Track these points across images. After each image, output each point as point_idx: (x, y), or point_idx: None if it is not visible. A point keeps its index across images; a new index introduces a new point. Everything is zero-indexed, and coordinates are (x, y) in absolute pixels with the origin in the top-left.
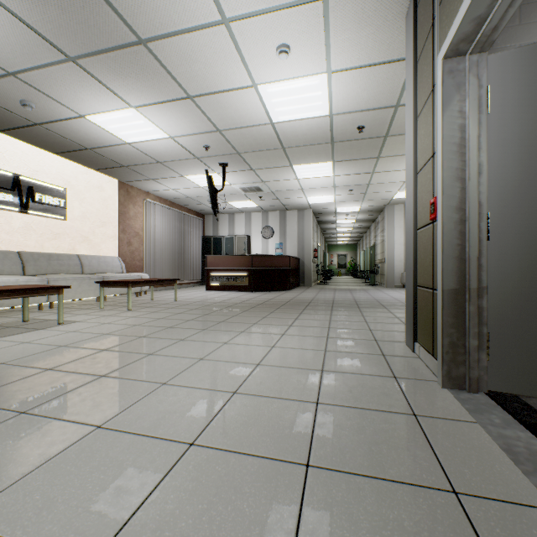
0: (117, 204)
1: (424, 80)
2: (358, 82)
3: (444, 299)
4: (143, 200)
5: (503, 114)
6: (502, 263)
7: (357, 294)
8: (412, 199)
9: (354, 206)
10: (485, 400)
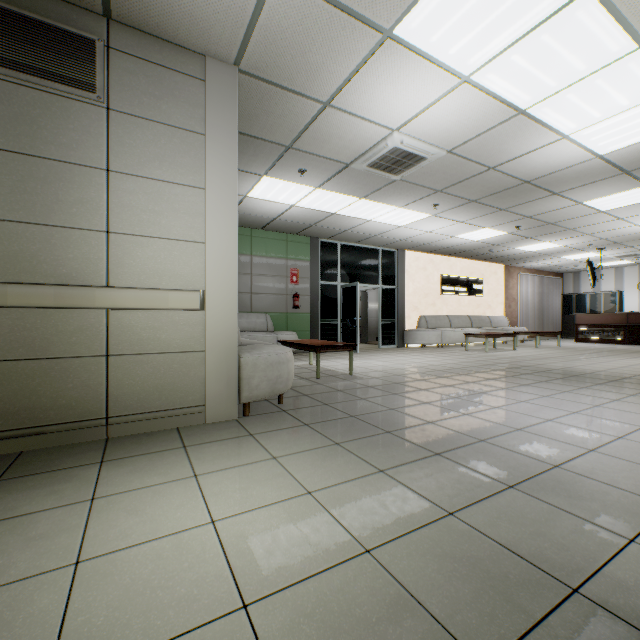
0: (502, 281)
1: None
2: None
3: None
4: (516, 274)
5: None
6: None
7: None
8: None
9: None
10: None
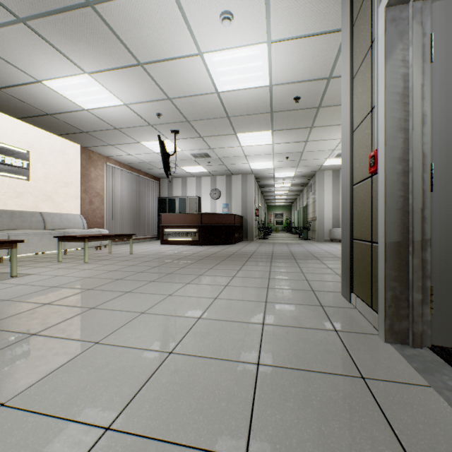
0: (79, 167)
1: (362, 39)
2: (296, 53)
3: (386, 252)
4: (103, 164)
5: (447, 63)
6: (445, 214)
7: (292, 247)
8: (348, 156)
9: (290, 172)
10: (431, 357)
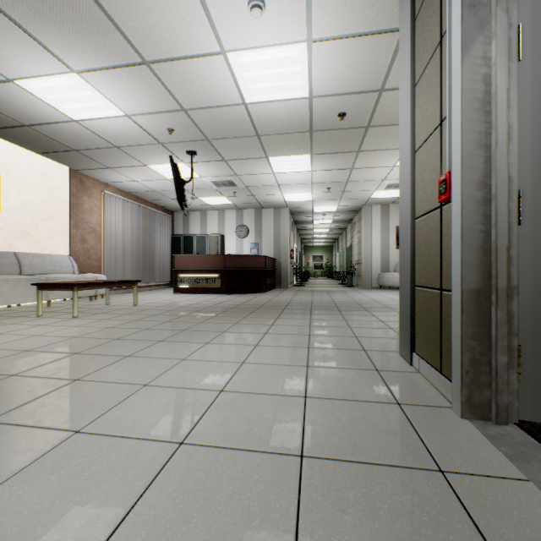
0: (67, 195)
1: (427, 36)
2: (342, 57)
3: (463, 303)
4: (100, 192)
5: (538, 62)
6: (536, 254)
7: (335, 296)
8: (409, 182)
9: (331, 206)
10: (521, 437)
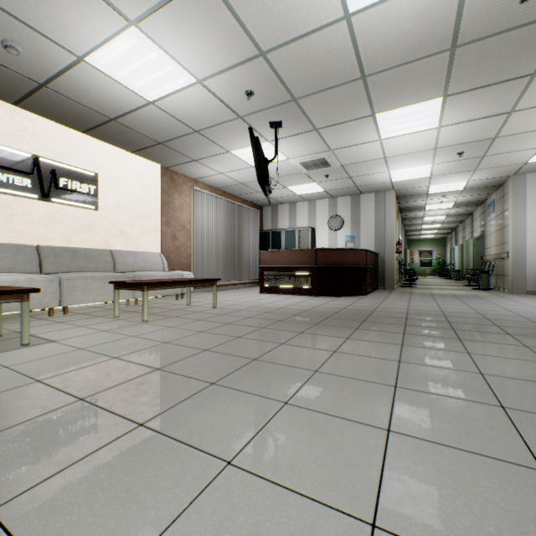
0: (159, 192)
1: None
2: None
3: None
4: (190, 188)
5: None
6: None
7: (475, 305)
8: None
9: (457, 182)
10: None
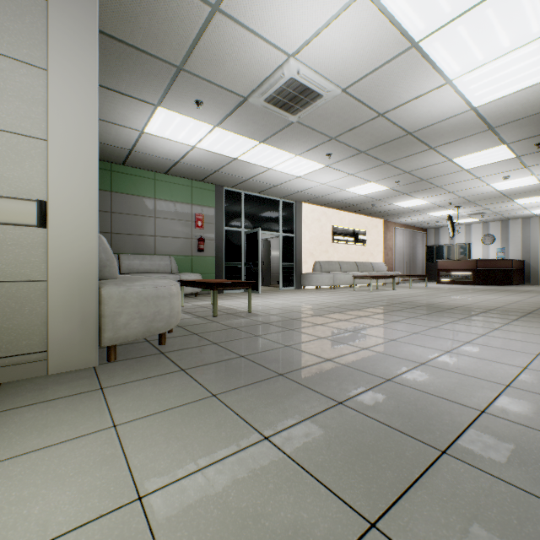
0: (382, 233)
1: None
2: None
3: None
4: (392, 228)
5: None
6: None
7: None
8: None
9: None
10: None
